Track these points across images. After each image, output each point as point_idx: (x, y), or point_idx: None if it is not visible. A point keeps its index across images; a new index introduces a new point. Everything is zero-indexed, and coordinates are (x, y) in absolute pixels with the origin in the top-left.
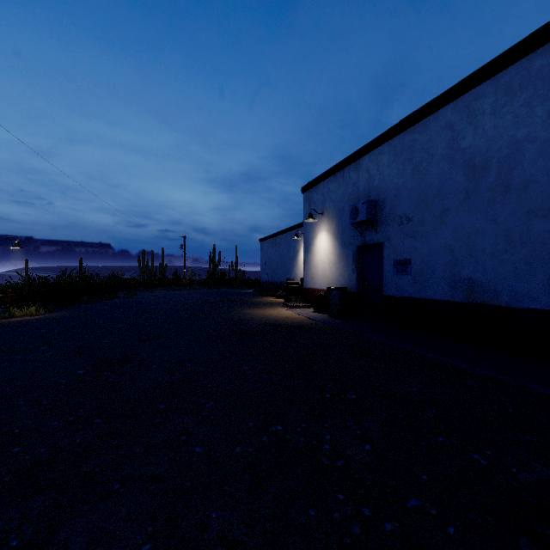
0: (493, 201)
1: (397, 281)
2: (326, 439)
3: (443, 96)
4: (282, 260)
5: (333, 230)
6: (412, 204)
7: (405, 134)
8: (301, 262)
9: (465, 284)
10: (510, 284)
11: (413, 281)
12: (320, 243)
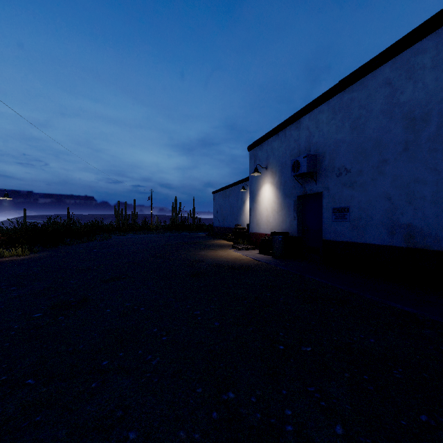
0: (434, 151)
1: (336, 227)
2: (287, 415)
3: (382, 55)
4: (231, 209)
5: (275, 182)
6: (350, 157)
7: (343, 93)
8: (247, 210)
9: (404, 229)
10: None
11: (352, 227)
12: (264, 194)
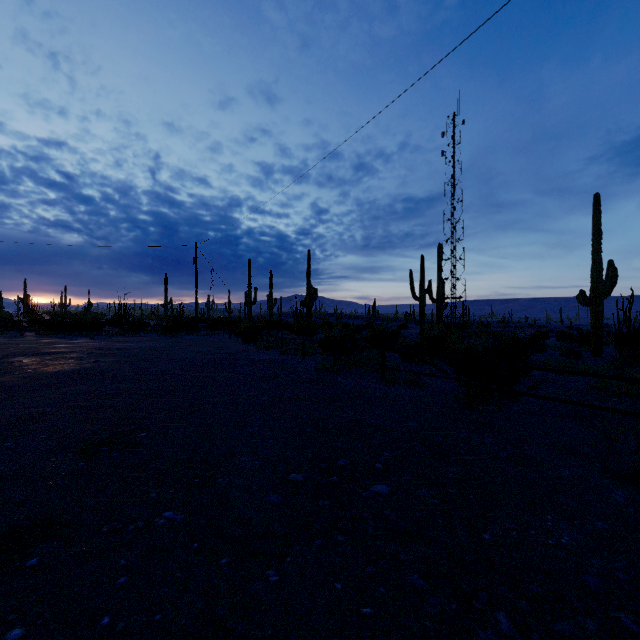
0: None
1: None
2: None
3: None
4: None
5: None
6: None
7: None
8: None
9: None
10: None
11: None
12: None
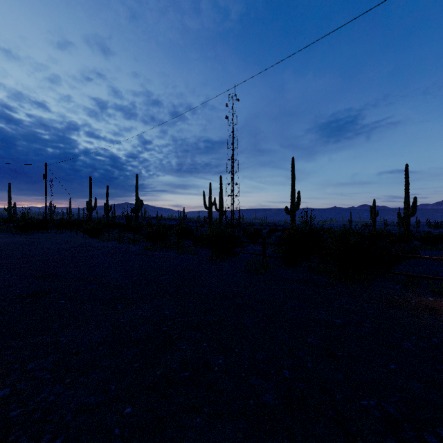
0: None
1: None
2: None
3: None
4: None
5: None
6: None
7: None
8: None
9: None
10: None
11: None
12: None
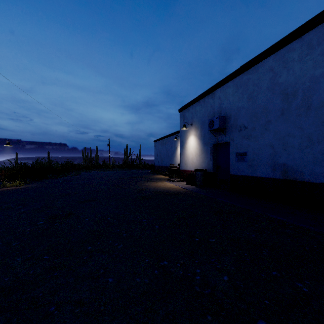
0: (300, 115)
1: (238, 165)
2: (197, 272)
3: (267, 51)
4: (167, 153)
5: (198, 135)
6: (247, 118)
7: (243, 75)
8: (178, 154)
9: (281, 167)
10: (311, 168)
11: (248, 165)
12: (190, 142)
